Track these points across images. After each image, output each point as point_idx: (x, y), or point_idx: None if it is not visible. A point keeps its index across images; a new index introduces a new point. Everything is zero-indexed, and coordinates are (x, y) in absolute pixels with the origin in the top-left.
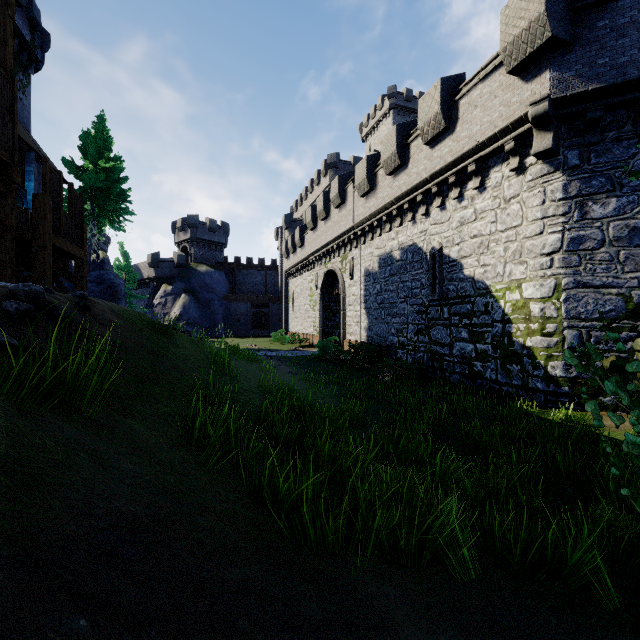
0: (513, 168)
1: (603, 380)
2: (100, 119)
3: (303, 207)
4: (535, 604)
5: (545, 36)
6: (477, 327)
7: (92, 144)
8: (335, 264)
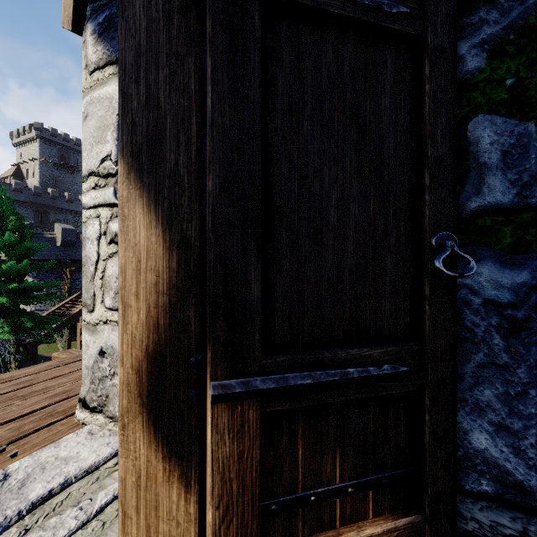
0: None
1: None
2: None
3: None
4: None
5: None
6: None
7: None
8: None
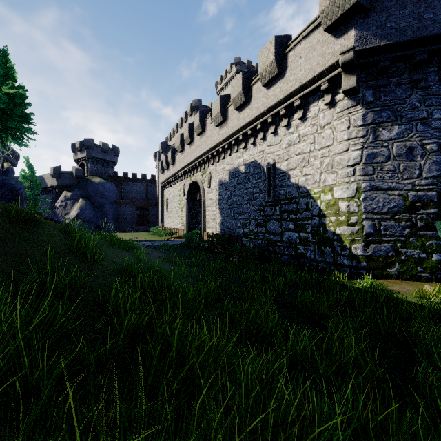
0: (327, 103)
1: None
2: (3, 52)
3: (175, 138)
4: None
5: (352, 1)
6: (300, 220)
7: None
8: (197, 177)
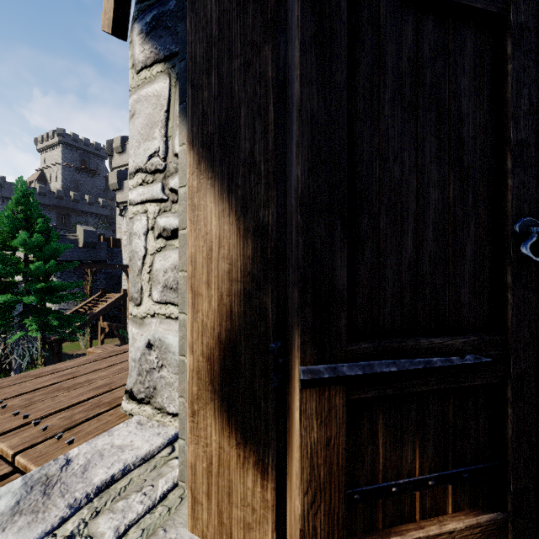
0: None
1: None
2: None
3: None
4: None
5: None
6: None
7: None
8: None
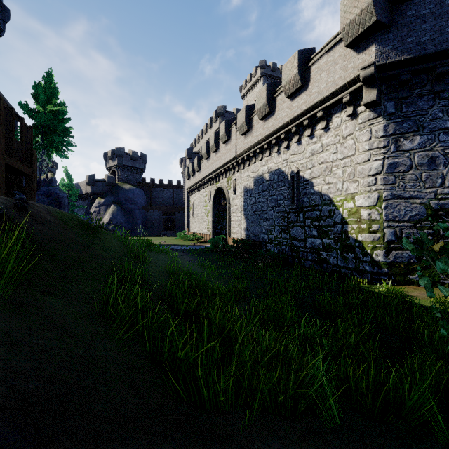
0: (349, 114)
1: (434, 261)
2: (48, 74)
3: (200, 144)
4: (388, 443)
5: (372, 20)
6: (323, 227)
7: (42, 92)
8: (223, 183)
